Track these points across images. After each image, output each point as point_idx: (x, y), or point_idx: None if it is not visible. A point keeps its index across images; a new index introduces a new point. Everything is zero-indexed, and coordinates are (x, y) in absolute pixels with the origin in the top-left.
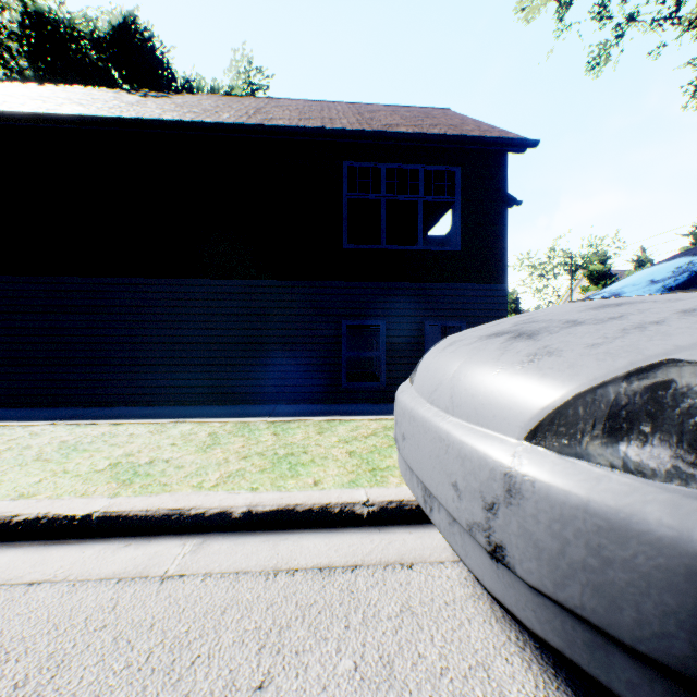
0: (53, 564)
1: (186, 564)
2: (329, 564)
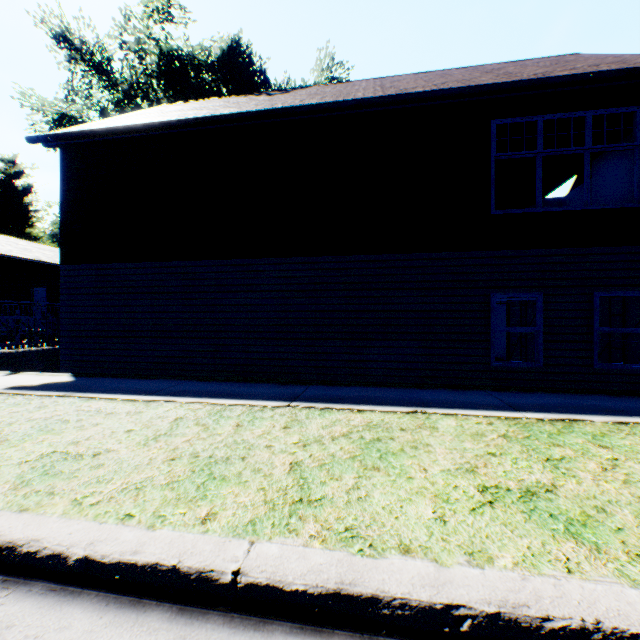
0: None
1: None
2: None
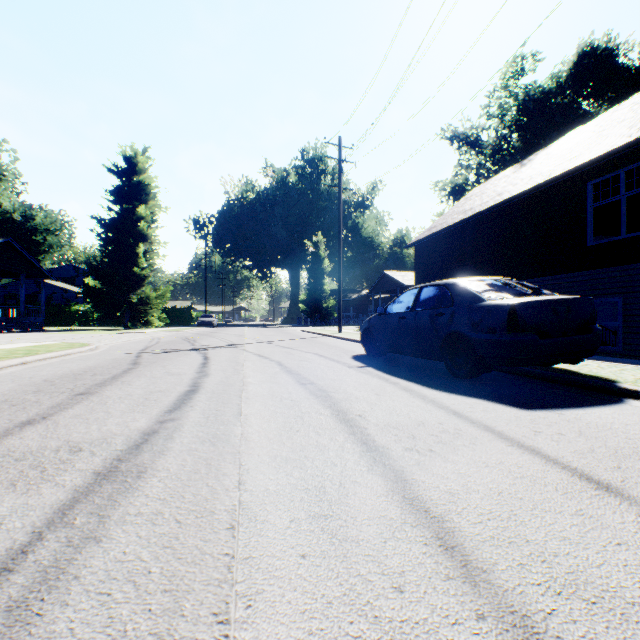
0: None
1: None
2: None
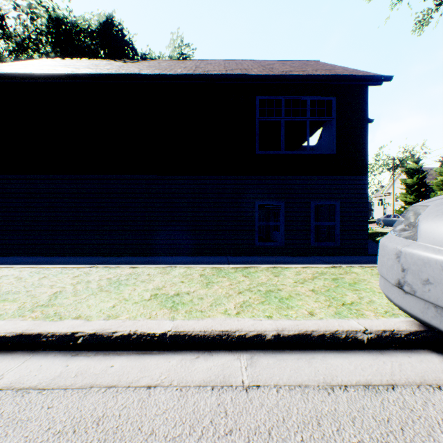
0: (154, 371)
1: (253, 376)
2: (368, 382)
